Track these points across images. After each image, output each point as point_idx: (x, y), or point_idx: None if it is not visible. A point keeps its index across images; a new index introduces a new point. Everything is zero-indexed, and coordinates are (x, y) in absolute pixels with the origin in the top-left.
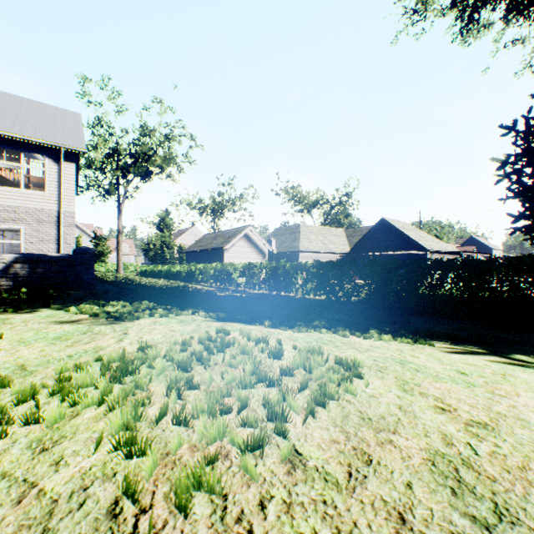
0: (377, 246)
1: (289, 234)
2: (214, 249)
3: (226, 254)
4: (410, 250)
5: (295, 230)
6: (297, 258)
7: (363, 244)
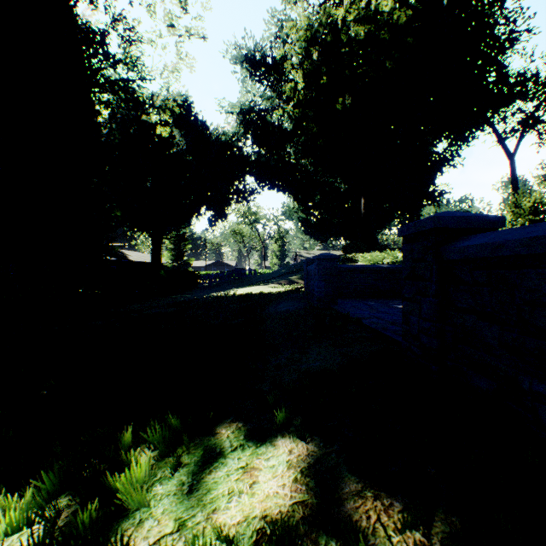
0: None
1: None
2: None
3: None
4: None
5: None
6: None
7: None
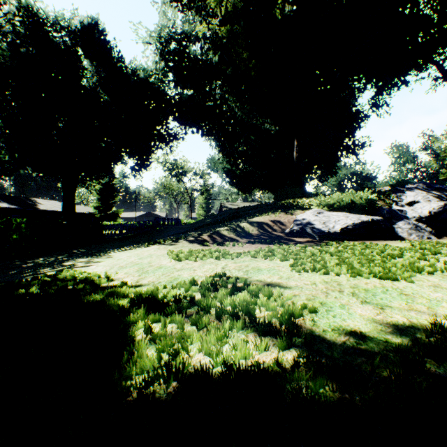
0: None
1: None
2: None
3: None
4: None
5: None
6: None
7: None
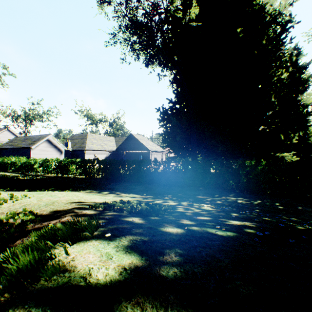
0: (129, 147)
1: (81, 139)
2: (23, 148)
3: (32, 151)
4: (143, 150)
5: (85, 137)
6: (84, 153)
7: (123, 146)
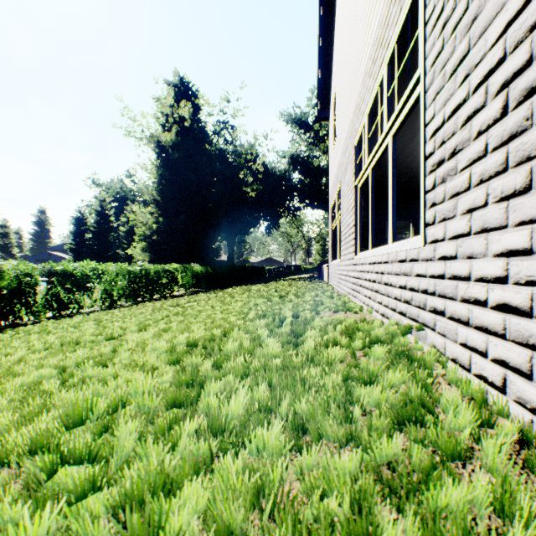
0: None
1: None
2: None
3: None
4: None
5: None
6: None
7: None
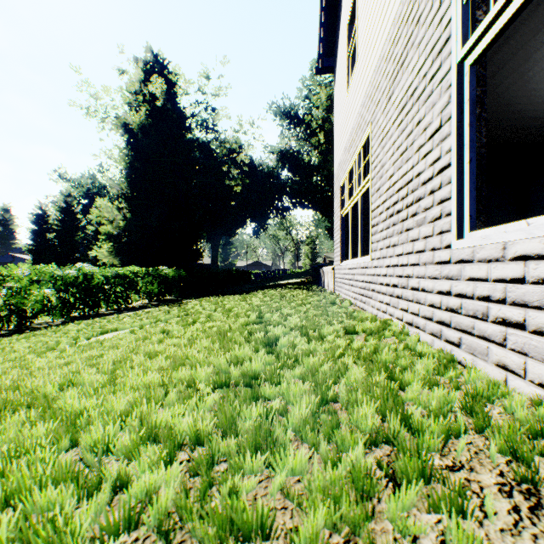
0: None
1: None
2: None
3: None
4: None
5: None
6: None
7: None
